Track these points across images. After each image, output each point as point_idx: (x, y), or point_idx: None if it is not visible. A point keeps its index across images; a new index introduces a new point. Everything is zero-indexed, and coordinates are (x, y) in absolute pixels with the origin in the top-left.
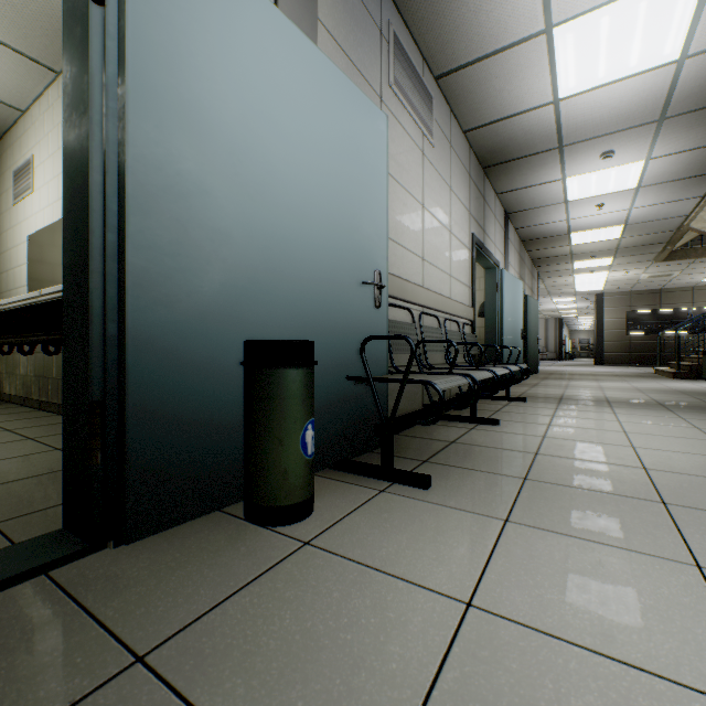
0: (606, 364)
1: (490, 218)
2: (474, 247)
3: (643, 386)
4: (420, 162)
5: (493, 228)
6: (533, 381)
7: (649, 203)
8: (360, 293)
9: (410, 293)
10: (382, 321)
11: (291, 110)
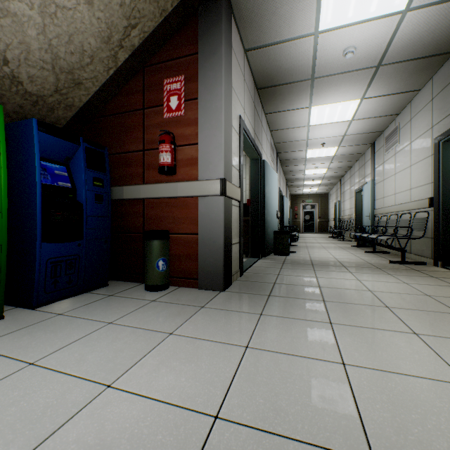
0: None
1: None
2: (436, 147)
3: (308, 331)
4: (394, 159)
5: None
6: None
7: None
8: (369, 218)
9: (387, 210)
10: (370, 222)
11: (366, 196)
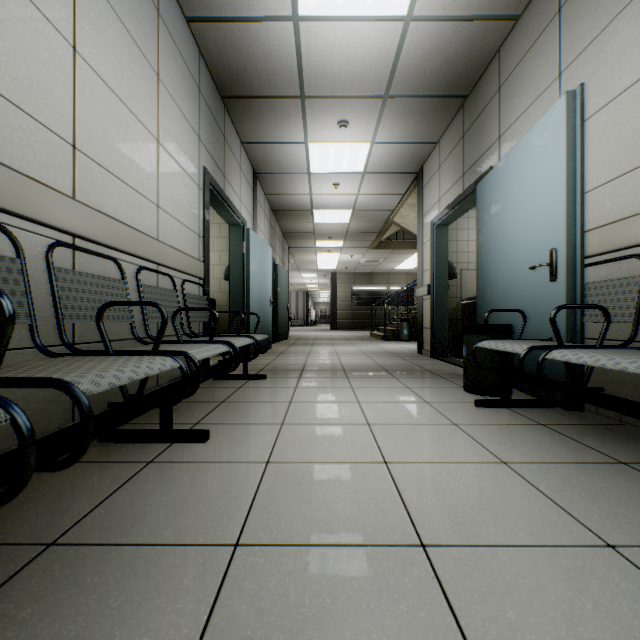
0: (338, 329)
1: (233, 166)
2: (208, 186)
3: (367, 349)
4: None
5: (238, 180)
6: (282, 348)
7: (370, 192)
8: None
9: (9, 192)
10: None
11: None
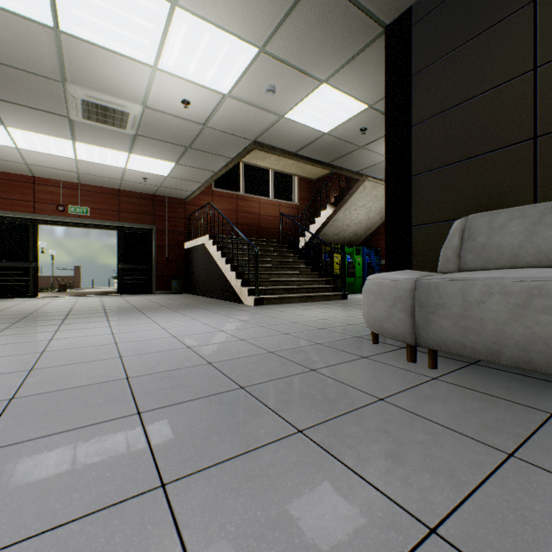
0: None
1: None
2: None
3: None
4: None
5: None
6: None
7: None
8: None
9: None
10: None
11: None
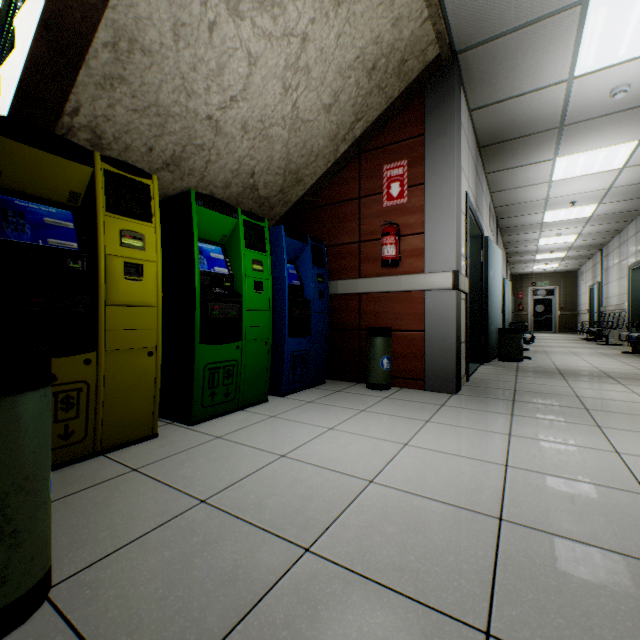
0: None
1: None
2: None
3: (572, 430)
4: None
5: None
6: None
7: None
8: None
9: None
10: None
11: None
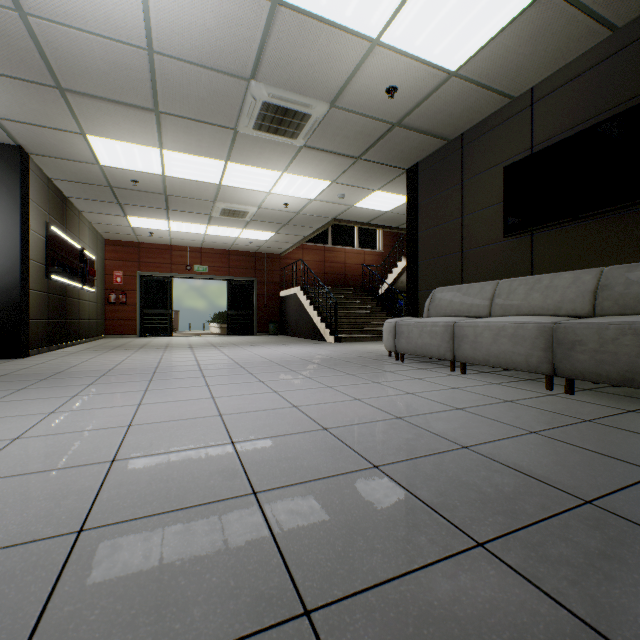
0: (32, 350)
1: None
2: None
3: None
4: None
5: None
6: None
7: None
8: None
9: None
10: None
11: None
